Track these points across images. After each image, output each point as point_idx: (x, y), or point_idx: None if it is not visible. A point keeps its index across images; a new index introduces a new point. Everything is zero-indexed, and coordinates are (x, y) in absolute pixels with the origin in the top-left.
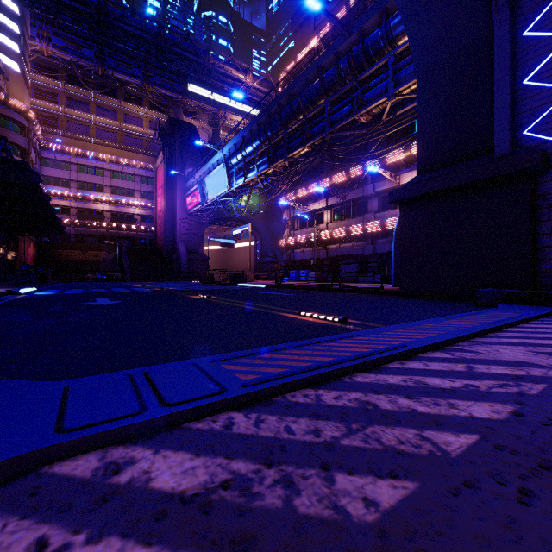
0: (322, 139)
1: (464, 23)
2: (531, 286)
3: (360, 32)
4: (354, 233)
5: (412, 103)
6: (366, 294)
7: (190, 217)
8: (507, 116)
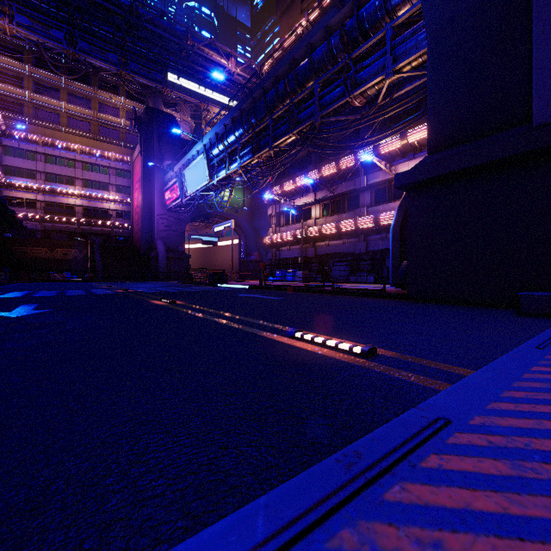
0: (310, 125)
1: None
2: None
3: (354, 1)
4: (345, 229)
5: (411, 84)
6: (366, 297)
7: (169, 213)
8: (550, 73)
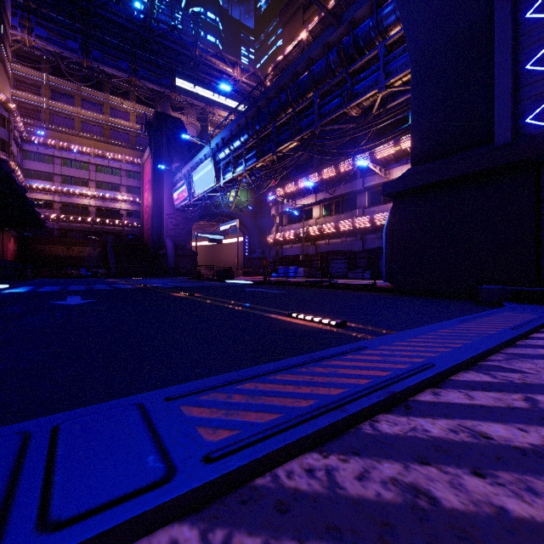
0: (311, 132)
1: (462, 6)
2: (536, 283)
3: (350, 22)
4: (344, 228)
5: (403, 96)
6: (358, 291)
7: (177, 213)
8: (509, 102)
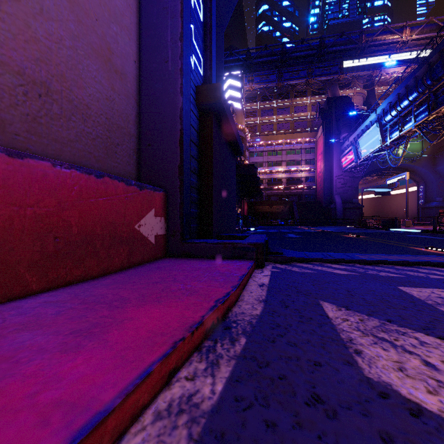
0: None
1: None
2: None
3: None
4: None
5: None
6: None
7: (344, 174)
8: None
